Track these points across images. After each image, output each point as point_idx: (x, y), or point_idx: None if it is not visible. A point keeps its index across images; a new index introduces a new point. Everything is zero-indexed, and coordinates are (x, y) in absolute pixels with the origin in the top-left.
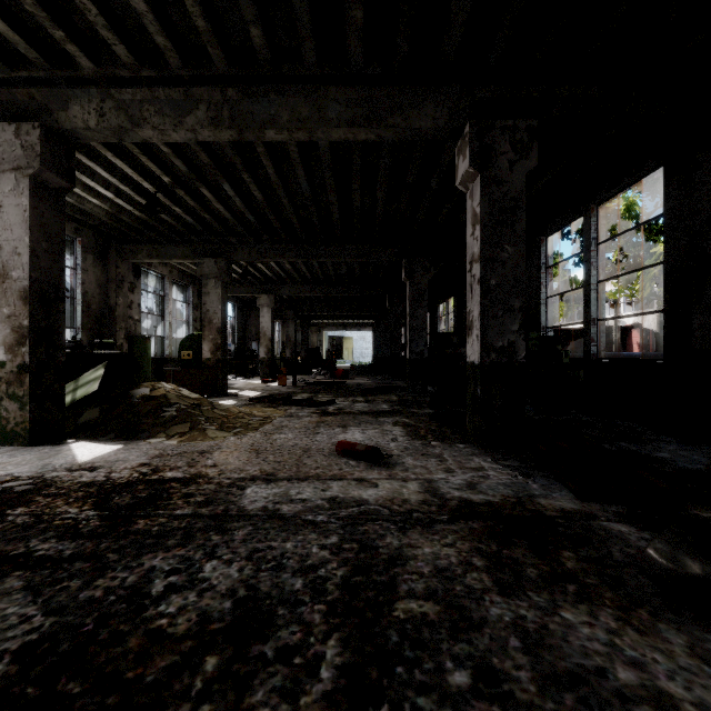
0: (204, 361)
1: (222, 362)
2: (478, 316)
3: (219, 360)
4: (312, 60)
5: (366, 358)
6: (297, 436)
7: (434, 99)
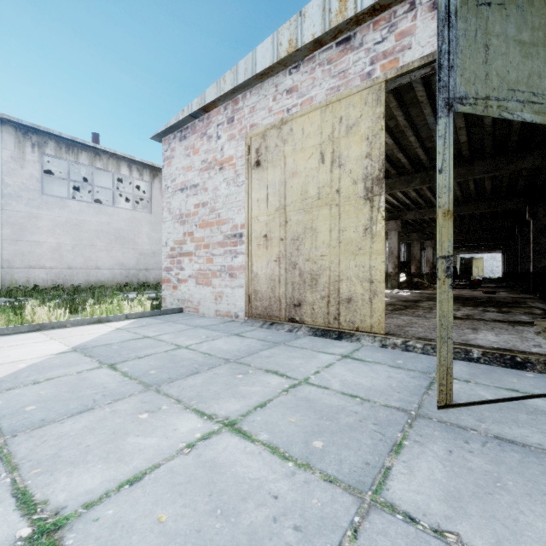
0: (412, 273)
1: (419, 274)
2: (531, 258)
3: (418, 273)
4: (475, 198)
5: (496, 274)
6: (467, 292)
7: (515, 200)
